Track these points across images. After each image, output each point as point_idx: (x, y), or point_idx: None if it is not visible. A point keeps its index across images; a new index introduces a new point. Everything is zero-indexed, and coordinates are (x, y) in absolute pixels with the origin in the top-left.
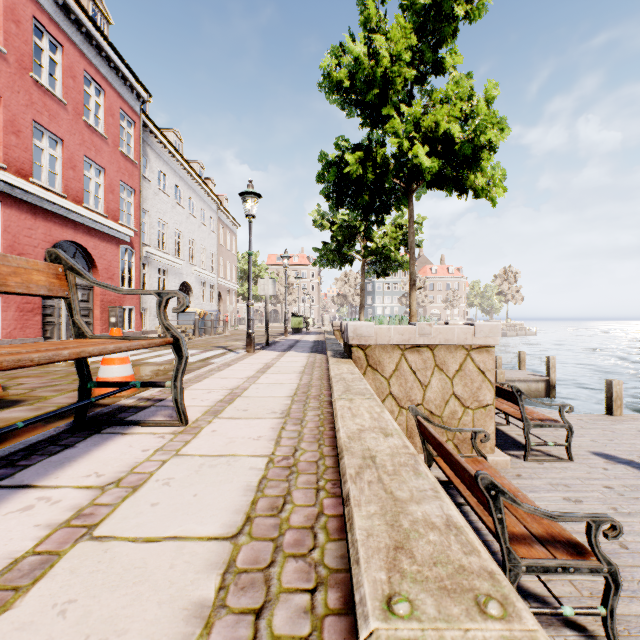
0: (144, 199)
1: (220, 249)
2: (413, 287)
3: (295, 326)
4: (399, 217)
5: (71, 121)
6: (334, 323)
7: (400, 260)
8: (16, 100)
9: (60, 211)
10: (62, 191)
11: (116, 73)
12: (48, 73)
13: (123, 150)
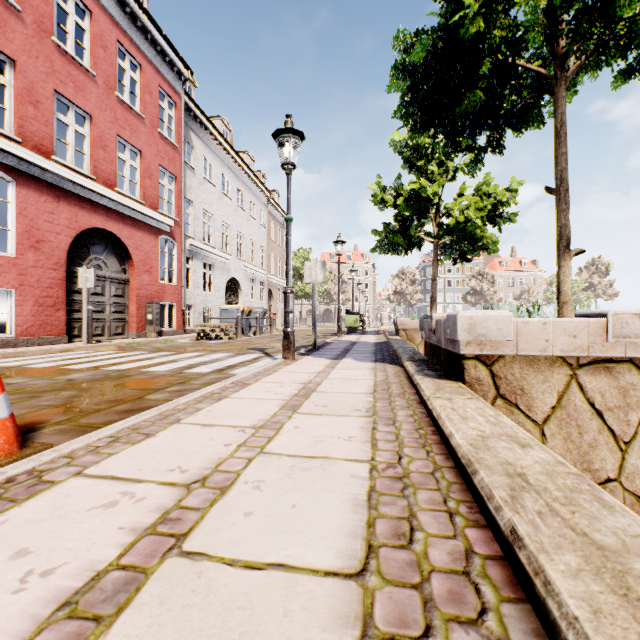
0: (188, 188)
1: (271, 245)
2: (566, 251)
3: (350, 325)
4: (483, 185)
5: (101, 95)
6: (399, 321)
7: (485, 240)
8: (34, 66)
9: (87, 194)
10: (91, 173)
11: (154, 47)
12: (74, 40)
13: (162, 132)
